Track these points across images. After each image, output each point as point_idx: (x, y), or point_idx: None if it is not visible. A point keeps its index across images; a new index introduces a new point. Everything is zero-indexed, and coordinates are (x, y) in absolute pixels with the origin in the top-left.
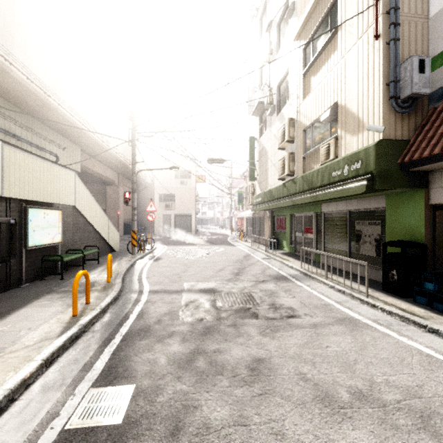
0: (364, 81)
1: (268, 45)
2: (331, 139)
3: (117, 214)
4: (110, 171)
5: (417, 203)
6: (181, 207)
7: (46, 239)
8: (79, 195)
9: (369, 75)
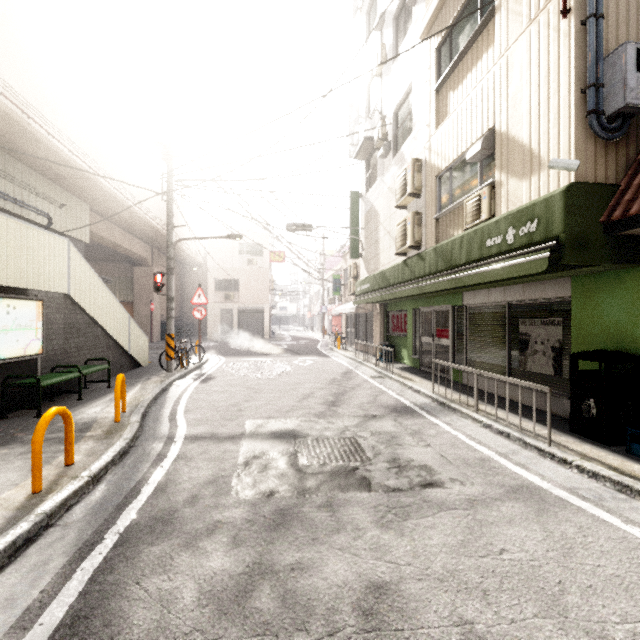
0: (541, 89)
1: (380, 49)
2: (483, 188)
3: (150, 308)
4: (139, 243)
5: (628, 289)
6: (247, 298)
7: (12, 349)
8: (77, 277)
9: (550, 78)
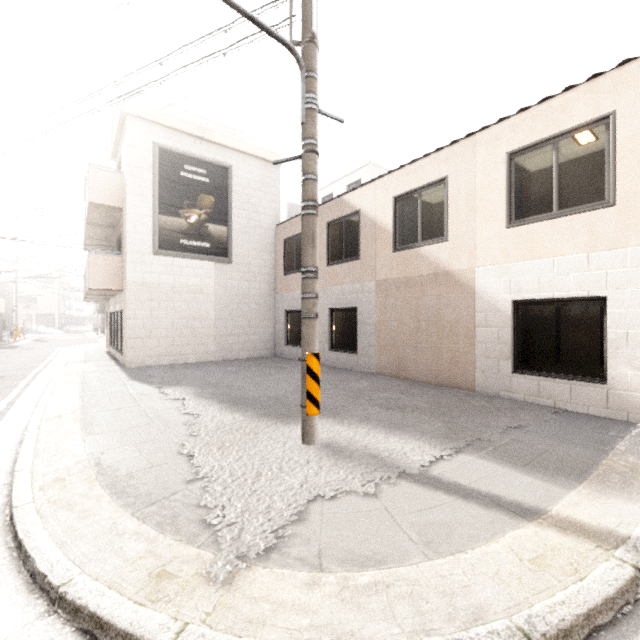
0: None
1: None
2: None
3: None
4: None
5: None
6: (43, 308)
7: None
8: None
9: None
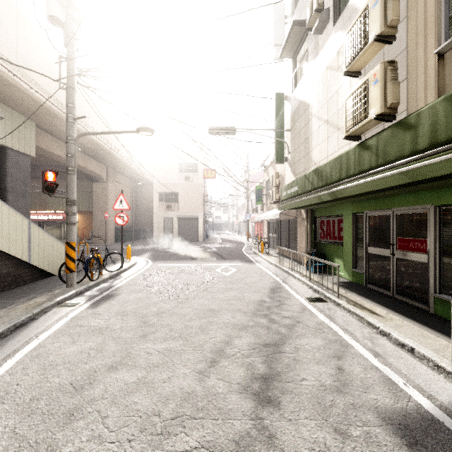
0: None
1: None
2: None
3: (104, 216)
4: (94, 162)
5: None
6: (185, 208)
7: None
8: None
9: None
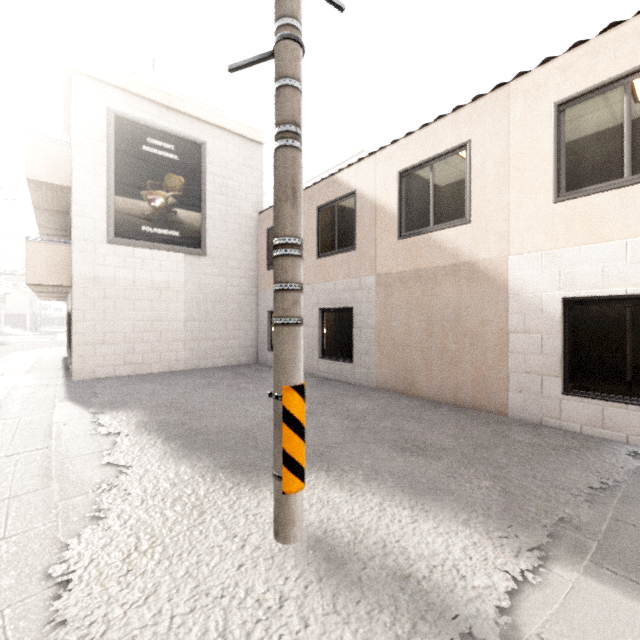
0: None
1: None
2: None
3: None
4: None
5: None
6: (13, 307)
7: None
8: None
9: None
